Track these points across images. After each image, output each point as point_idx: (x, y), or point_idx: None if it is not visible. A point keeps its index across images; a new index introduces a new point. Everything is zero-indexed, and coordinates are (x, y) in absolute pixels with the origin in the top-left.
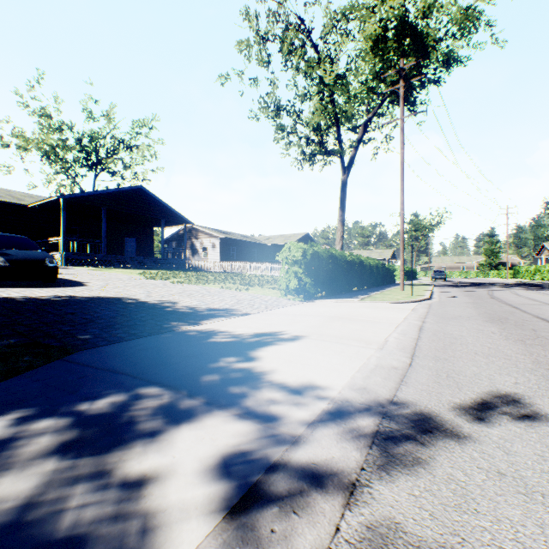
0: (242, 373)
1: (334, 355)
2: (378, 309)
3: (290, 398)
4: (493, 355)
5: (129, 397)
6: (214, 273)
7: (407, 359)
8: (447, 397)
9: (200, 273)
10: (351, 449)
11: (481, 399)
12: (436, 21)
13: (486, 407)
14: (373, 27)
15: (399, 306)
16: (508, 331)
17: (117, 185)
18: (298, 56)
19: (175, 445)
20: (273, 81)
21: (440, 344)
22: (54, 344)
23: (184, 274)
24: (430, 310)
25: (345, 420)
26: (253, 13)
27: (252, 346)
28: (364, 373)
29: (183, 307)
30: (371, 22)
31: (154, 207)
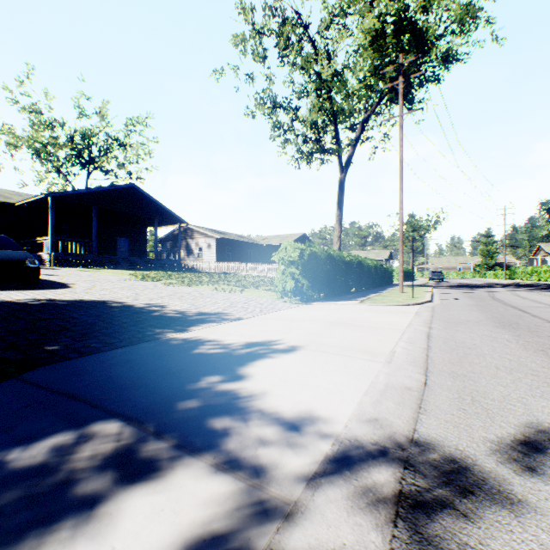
0: (226, 398)
1: (337, 371)
2: (380, 312)
3: (284, 436)
4: (517, 370)
5: (76, 438)
6: (208, 274)
7: (421, 376)
8: (480, 432)
9: (194, 274)
10: (368, 527)
11: (522, 435)
12: (435, 16)
13: (533, 447)
14: (372, 21)
15: (401, 309)
16: (524, 339)
17: (111, 184)
18: (295, 51)
19: (119, 524)
20: (269, 77)
21: (454, 355)
22: (14, 357)
23: (177, 275)
24: (434, 314)
25: (356, 473)
26: (248, 5)
27: (242, 360)
28: (374, 396)
29: (171, 311)
30: (370, 16)
31: (148, 206)
